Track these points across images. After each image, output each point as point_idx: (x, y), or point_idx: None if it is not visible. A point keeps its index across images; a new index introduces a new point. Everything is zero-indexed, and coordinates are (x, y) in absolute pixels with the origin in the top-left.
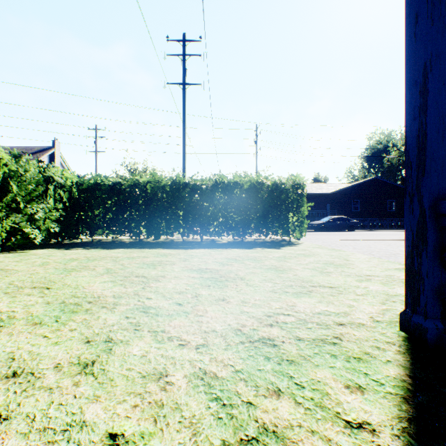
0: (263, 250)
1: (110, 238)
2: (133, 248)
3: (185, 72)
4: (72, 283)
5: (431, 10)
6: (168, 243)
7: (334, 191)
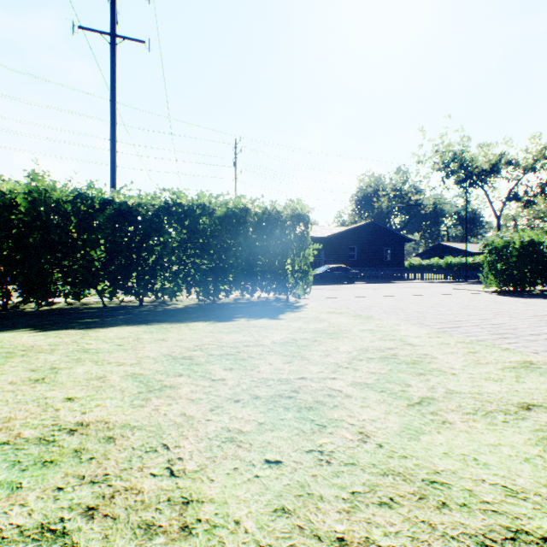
0: (250, 324)
1: None
2: None
3: (114, 14)
4: None
5: None
6: (66, 313)
7: (330, 235)
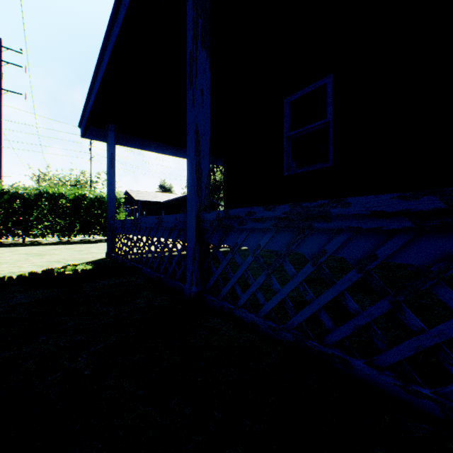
0: (81, 245)
1: None
2: None
3: (1, 76)
4: None
5: (110, 171)
6: None
7: (167, 200)
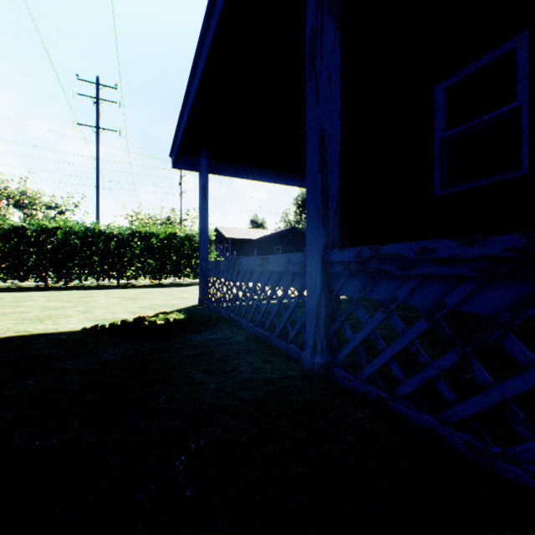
0: (172, 288)
1: (4, 285)
2: (48, 291)
3: (98, 115)
4: (34, 305)
5: (202, 205)
6: (83, 287)
7: (260, 237)
